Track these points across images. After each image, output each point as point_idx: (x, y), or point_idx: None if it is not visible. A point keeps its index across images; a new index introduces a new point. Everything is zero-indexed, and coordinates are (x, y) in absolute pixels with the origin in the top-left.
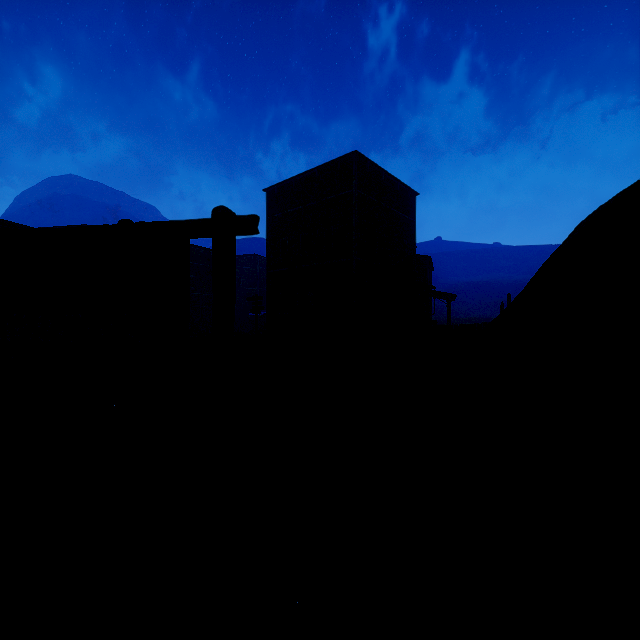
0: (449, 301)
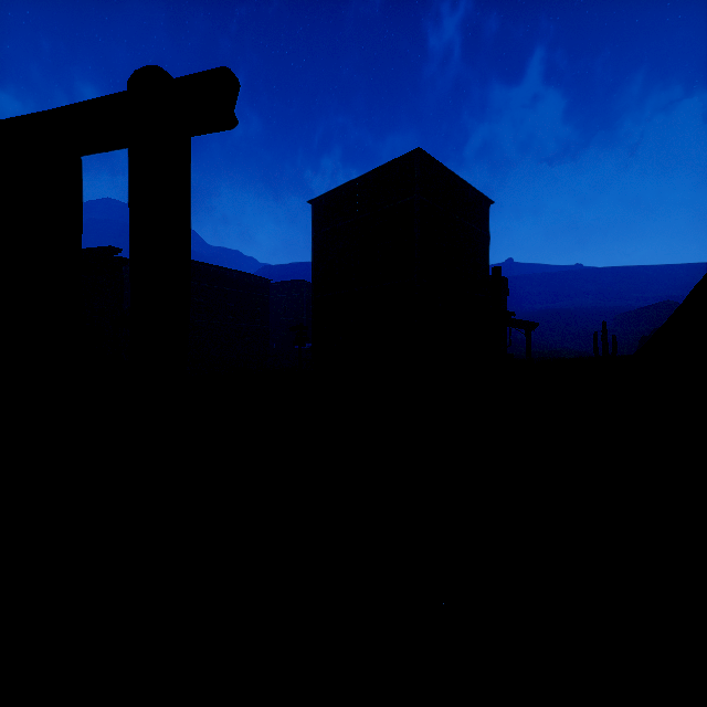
0: (529, 331)
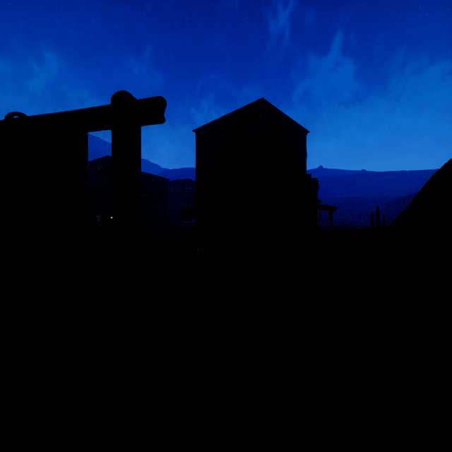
0: (331, 212)
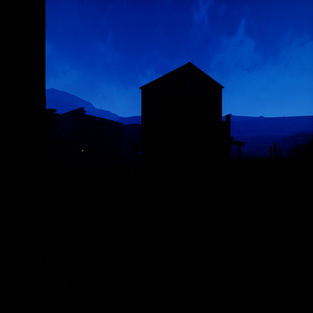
0: (240, 146)
